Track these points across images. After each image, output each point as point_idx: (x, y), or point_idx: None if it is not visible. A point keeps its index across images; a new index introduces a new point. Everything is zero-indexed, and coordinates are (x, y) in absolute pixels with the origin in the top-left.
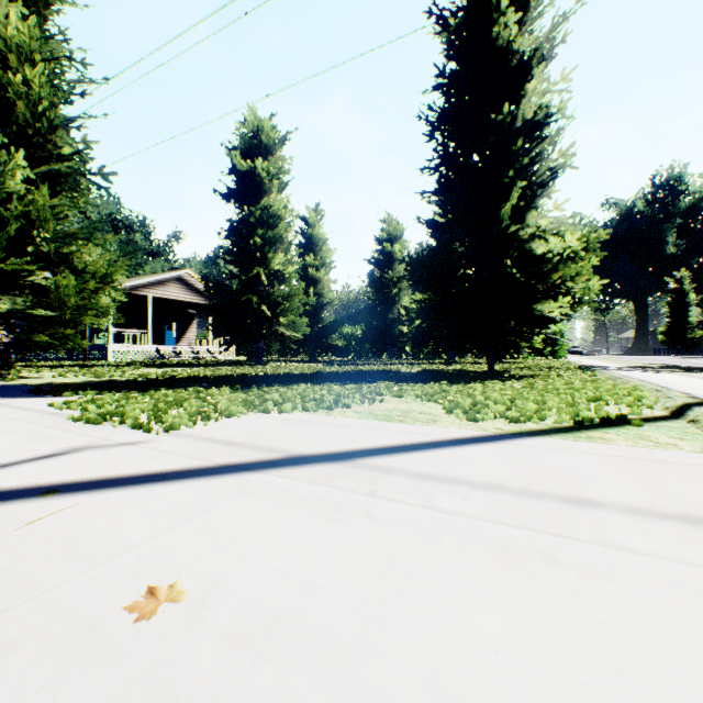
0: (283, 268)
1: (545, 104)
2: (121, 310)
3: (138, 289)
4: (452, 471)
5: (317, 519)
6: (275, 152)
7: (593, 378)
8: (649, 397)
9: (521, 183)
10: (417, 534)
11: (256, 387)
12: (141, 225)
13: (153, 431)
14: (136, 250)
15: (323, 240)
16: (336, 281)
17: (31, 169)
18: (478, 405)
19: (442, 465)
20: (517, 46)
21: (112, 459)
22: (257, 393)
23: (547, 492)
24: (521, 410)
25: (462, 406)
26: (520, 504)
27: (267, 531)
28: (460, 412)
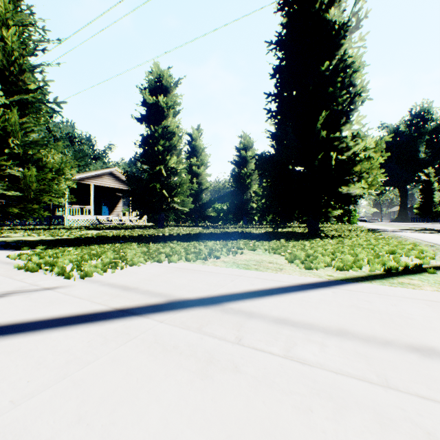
0: (176, 166)
1: (349, 55)
2: (74, 193)
3: (84, 180)
4: (303, 316)
5: (188, 373)
6: (171, 91)
7: (382, 237)
8: (428, 250)
9: (333, 108)
10: (286, 396)
11: (155, 243)
12: (87, 140)
13: (72, 277)
14: (84, 156)
15: (202, 148)
16: (210, 175)
17: (8, 99)
18: (310, 257)
19: (294, 309)
20: (330, 17)
21: (29, 303)
22: (155, 248)
23: (392, 340)
24: (343, 261)
25: (299, 258)
26: (373, 355)
27: (137, 391)
28: (299, 262)
